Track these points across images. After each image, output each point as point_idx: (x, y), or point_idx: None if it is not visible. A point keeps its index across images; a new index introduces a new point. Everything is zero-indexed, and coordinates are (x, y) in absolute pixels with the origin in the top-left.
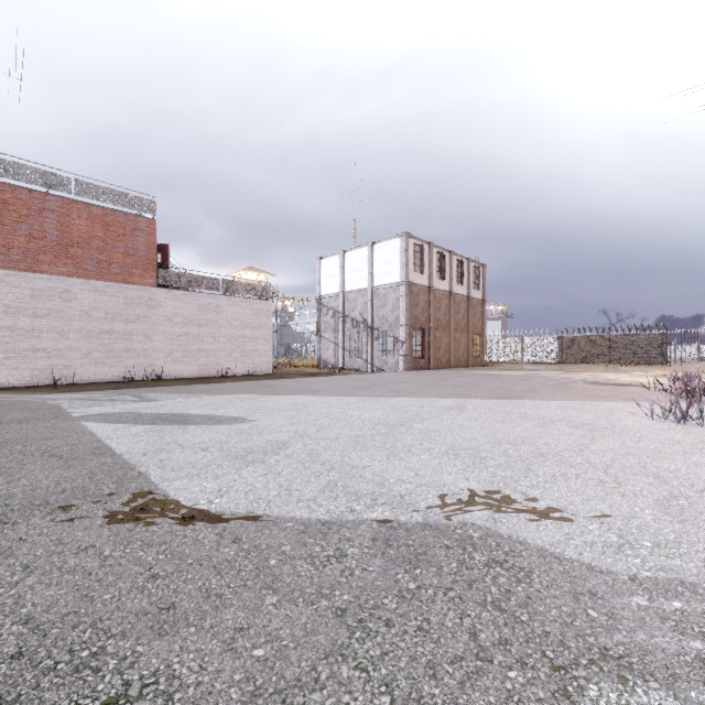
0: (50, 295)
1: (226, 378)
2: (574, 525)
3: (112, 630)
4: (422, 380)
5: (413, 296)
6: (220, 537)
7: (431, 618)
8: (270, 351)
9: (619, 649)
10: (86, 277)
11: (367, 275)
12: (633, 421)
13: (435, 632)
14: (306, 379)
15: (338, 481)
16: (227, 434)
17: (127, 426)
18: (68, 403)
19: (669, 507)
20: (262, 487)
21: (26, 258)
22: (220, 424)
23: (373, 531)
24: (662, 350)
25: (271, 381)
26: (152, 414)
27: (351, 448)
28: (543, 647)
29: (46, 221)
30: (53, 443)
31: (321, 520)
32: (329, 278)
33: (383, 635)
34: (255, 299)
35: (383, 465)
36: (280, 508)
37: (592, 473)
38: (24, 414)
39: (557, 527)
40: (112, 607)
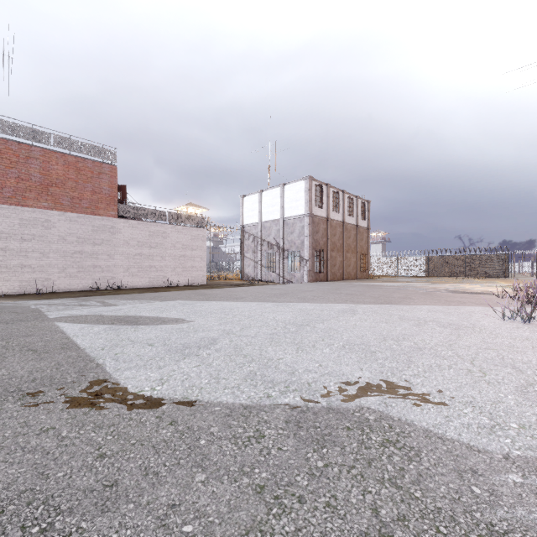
0: (34, 224)
1: (171, 288)
2: (452, 409)
3: (61, 507)
4: (322, 289)
5: (315, 225)
6: (160, 419)
7: (337, 495)
8: (205, 267)
9: (503, 525)
10: (62, 209)
11: (279, 209)
12: (489, 321)
13: (342, 508)
14: (233, 289)
15: (257, 371)
16: (169, 332)
17: (91, 326)
18: (47, 307)
19: (527, 393)
20: (196, 376)
21: (16, 195)
22: (164, 324)
23: (287, 414)
24: (505, 267)
25: (205, 290)
26: (111, 316)
27: (268, 344)
28: (437, 522)
29: (31, 167)
30: (31, 339)
31: (243, 404)
32: (250, 211)
33: (297, 511)
34: (193, 227)
35: (293, 357)
36: (210, 394)
37: (461, 364)
38: (11, 316)
39: (438, 410)
40: (64, 484)
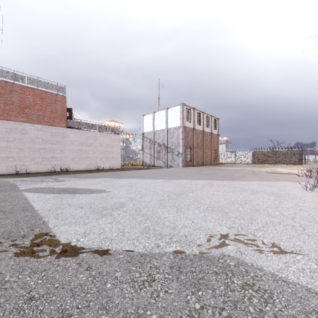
0: (15, 131)
1: (99, 170)
2: (288, 256)
3: None
4: (191, 171)
5: (186, 133)
6: (79, 265)
7: None
8: (120, 158)
9: None
10: (32, 122)
11: (165, 123)
12: (297, 191)
13: None
14: (136, 171)
15: (150, 227)
16: (94, 199)
17: (45, 195)
18: (20, 183)
19: None
20: (109, 230)
21: (4, 113)
22: (92, 193)
23: (171, 261)
24: (300, 158)
25: (120, 172)
26: (59, 188)
27: (158, 207)
28: None
29: (13, 96)
30: (4, 204)
31: (140, 253)
32: (147, 124)
33: None
34: (112, 133)
35: (175, 216)
36: (117, 244)
37: (286, 221)
38: None
39: (278, 257)
40: None
